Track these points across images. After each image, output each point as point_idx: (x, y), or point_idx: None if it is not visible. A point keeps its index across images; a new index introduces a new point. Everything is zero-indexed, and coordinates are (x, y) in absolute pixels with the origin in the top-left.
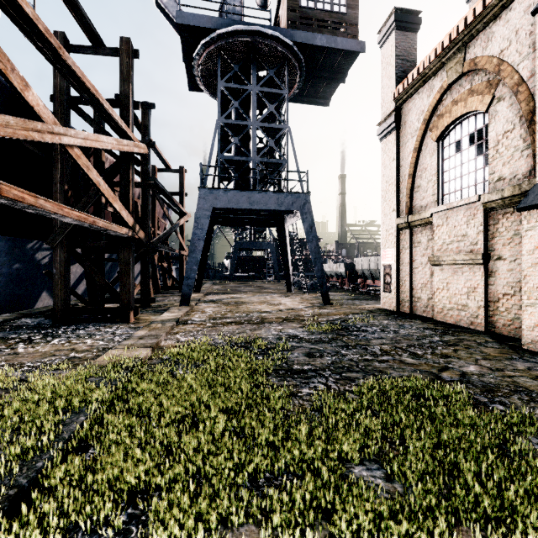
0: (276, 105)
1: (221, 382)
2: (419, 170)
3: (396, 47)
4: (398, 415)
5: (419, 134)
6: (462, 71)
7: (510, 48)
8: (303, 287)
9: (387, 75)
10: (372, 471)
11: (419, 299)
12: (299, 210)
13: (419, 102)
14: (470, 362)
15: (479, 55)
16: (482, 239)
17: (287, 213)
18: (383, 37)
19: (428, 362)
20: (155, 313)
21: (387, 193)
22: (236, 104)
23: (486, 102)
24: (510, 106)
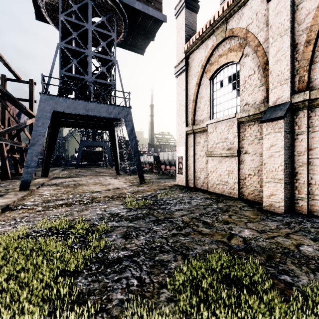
0: (108, 44)
1: None
2: (199, 97)
3: (185, 19)
4: None
5: (199, 74)
6: (225, 36)
7: (253, 23)
8: (127, 171)
9: (180, 36)
10: None
11: (199, 178)
12: (123, 118)
13: (199, 55)
14: (243, 226)
15: (235, 27)
16: (237, 140)
17: (115, 120)
18: (178, 11)
19: (218, 231)
20: None
21: (180, 111)
22: (75, 35)
23: (239, 56)
24: (252, 59)
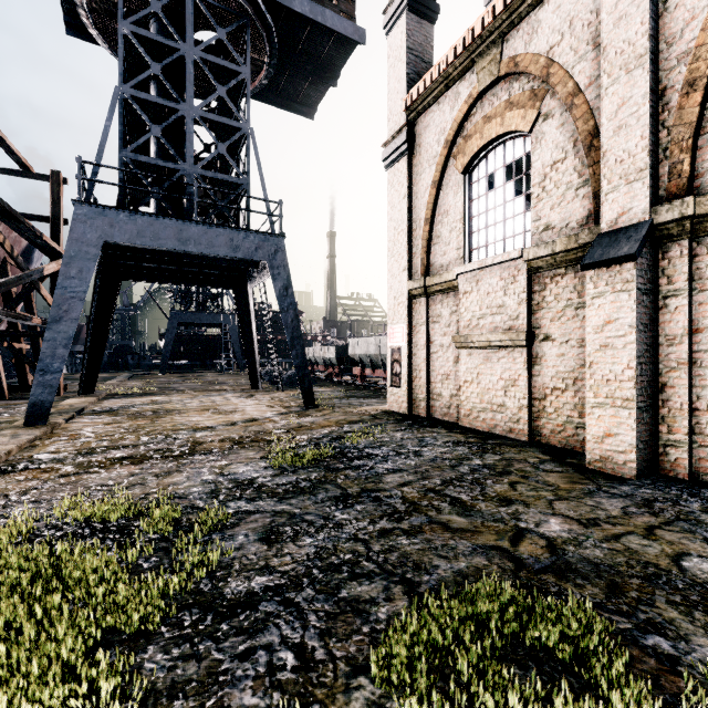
0: (232, 92)
1: None
2: (438, 213)
3: (408, 35)
4: None
5: (439, 161)
6: (499, 74)
7: (562, 44)
8: (275, 380)
9: (395, 74)
10: None
11: (440, 397)
12: (268, 261)
13: (440, 117)
14: (545, 510)
15: (521, 53)
16: (526, 311)
17: (249, 266)
18: (391, 19)
19: (487, 521)
20: None
21: (396, 245)
22: (156, 69)
23: (530, 118)
24: (561, 126)
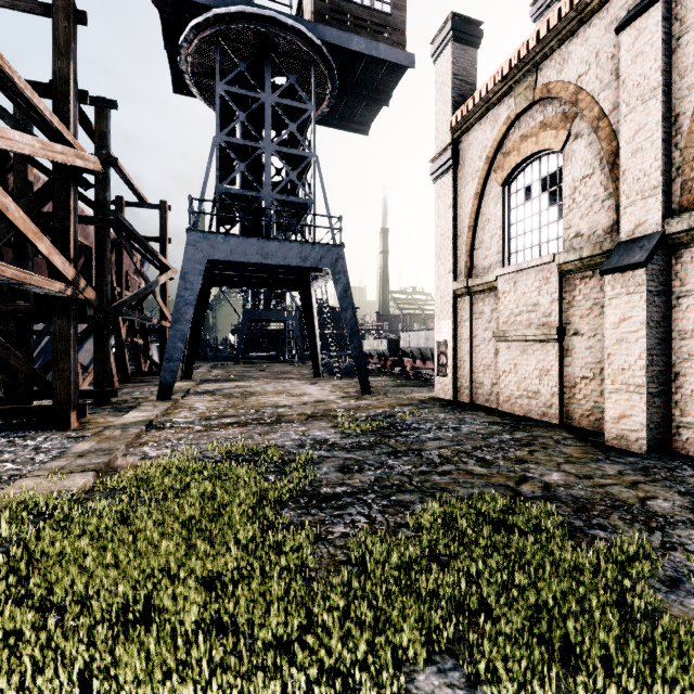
0: (300, 125)
1: (205, 528)
2: (481, 221)
3: (453, 63)
4: (475, 564)
5: (481, 175)
6: (533, 99)
7: (589, 73)
8: (335, 370)
9: (442, 98)
10: (447, 673)
11: (482, 385)
12: (330, 268)
13: (482, 136)
14: (551, 468)
15: (553, 80)
16: (557, 309)
17: (313, 271)
18: (437, 49)
19: (501, 471)
20: (116, 413)
21: (443, 250)
22: (243, 117)
23: (561, 138)
24: (589, 145)
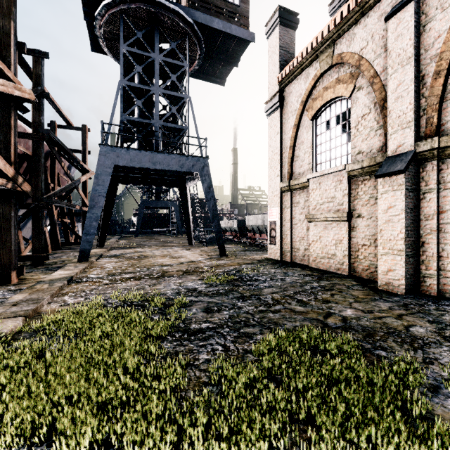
0: (178, 76)
1: (103, 360)
2: (297, 143)
3: (280, 39)
4: (301, 382)
5: (298, 113)
6: (332, 63)
7: (368, 47)
8: (202, 240)
9: (272, 62)
10: None
11: (298, 250)
12: (199, 172)
13: (298, 87)
14: (346, 306)
15: (344, 52)
16: (347, 200)
17: (188, 174)
18: (270, 29)
19: (314, 309)
20: (47, 272)
21: (273, 161)
22: (139, 69)
23: (349, 89)
24: (367, 94)
